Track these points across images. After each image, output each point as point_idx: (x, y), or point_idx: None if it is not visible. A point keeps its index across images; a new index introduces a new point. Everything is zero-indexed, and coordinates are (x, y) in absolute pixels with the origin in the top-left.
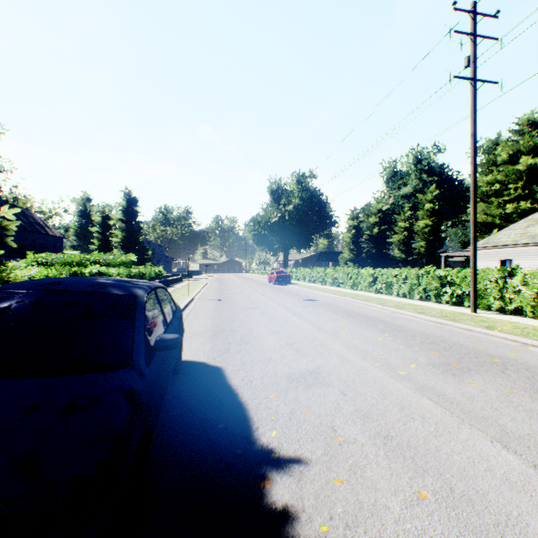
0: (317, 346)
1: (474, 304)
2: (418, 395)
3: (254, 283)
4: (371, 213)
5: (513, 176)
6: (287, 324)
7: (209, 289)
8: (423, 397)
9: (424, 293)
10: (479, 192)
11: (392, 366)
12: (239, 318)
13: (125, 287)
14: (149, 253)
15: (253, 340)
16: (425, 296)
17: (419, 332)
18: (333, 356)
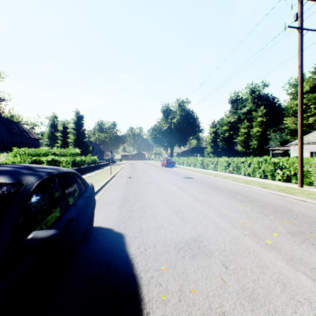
0: (196, 214)
1: (301, 182)
2: (292, 269)
3: (152, 166)
4: (223, 124)
5: (313, 100)
6: (173, 195)
7: (125, 170)
8: (297, 271)
9: (263, 174)
10: (291, 111)
11: (259, 234)
12: (141, 190)
13: (17, 175)
14: (90, 148)
15: (149, 208)
16: (264, 175)
17: (268, 202)
18: (209, 224)
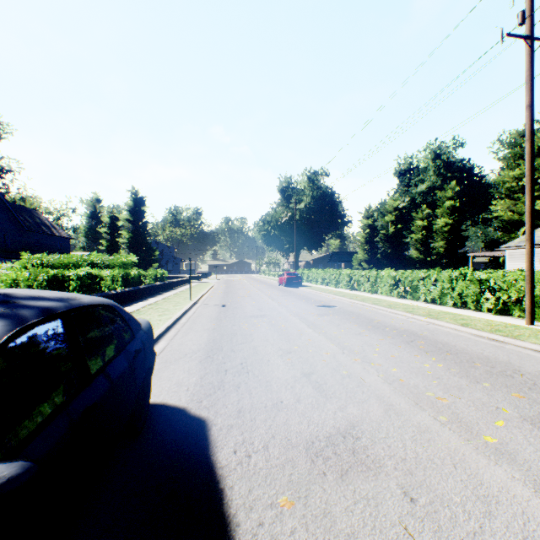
0: (344, 379)
1: (531, 315)
2: None
3: (263, 285)
4: (386, 212)
5: None
6: (300, 339)
7: (215, 292)
8: None
9: (460, 299)
10: (504, 188)
11: (468, 422)
12: (243, 330)
13: None
14: (156, 254)
15: (257, 365)
16: (460, 302)
17: (476, 355)
18: (371, 400)
